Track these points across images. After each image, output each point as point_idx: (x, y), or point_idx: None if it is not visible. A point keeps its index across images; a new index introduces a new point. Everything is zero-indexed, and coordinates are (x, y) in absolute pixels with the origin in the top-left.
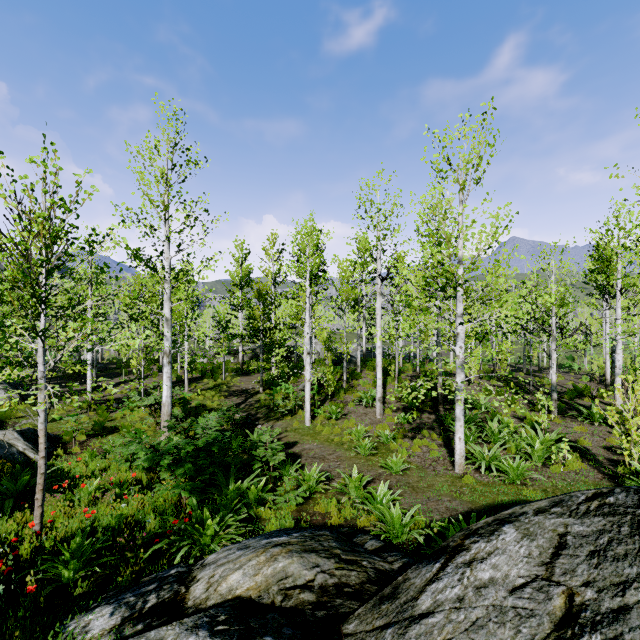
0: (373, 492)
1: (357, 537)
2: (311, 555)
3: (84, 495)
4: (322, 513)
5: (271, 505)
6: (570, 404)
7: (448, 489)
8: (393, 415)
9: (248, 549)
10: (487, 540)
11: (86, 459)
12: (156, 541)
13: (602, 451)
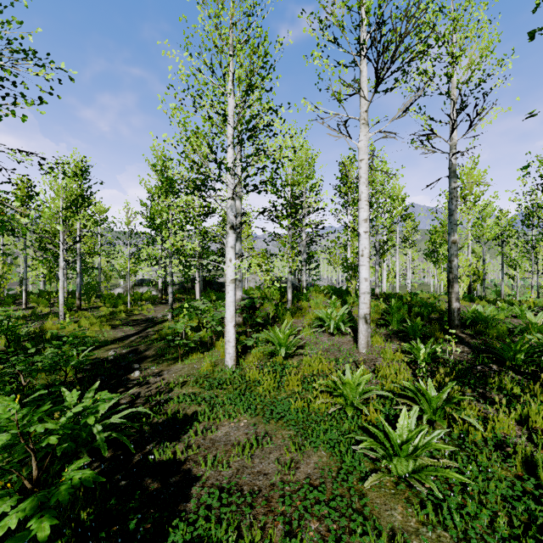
0: None
1: None
2: None
3: None
4: None
5: None
6: None
7: None
8: (388, 347)
9: None
10: None
11: None
12: None
13: None
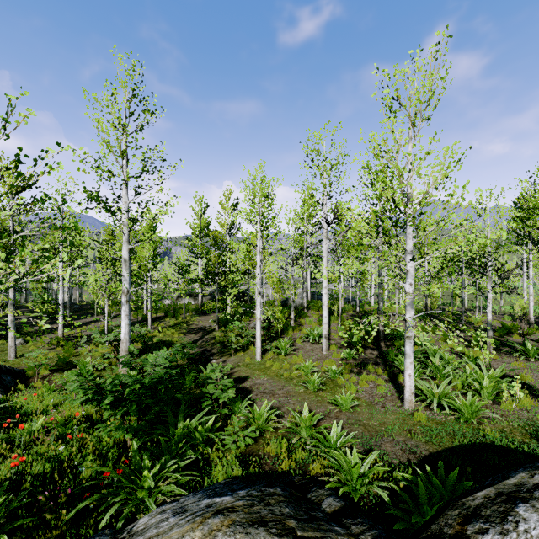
0: (326, 434)
1: (312, 492)
2: (259, 531)
3: (26, 435)
4: (272, 455)
5: (219, 446)
6: (501, 341)
7: (401, 428)
8: (338, 351)
9: (184, 515)
10: (501, 530)
11: (44, 394)
12: (85, 495)
13: None
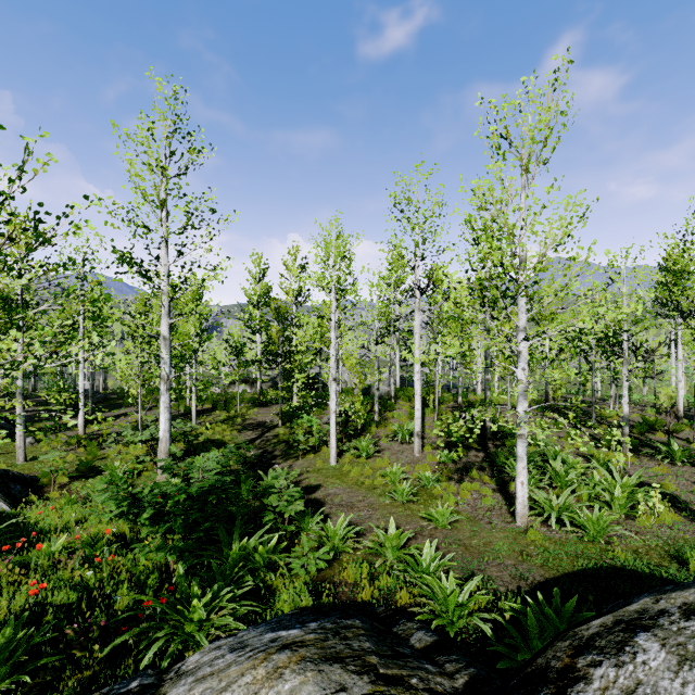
0: (417, 555)
1: (398, 625)
2: (334, 668)
3: (44, 557)
4: (350, 582)
5: (284, 571)
6: (641, 440)
7: (510, 548)
8: (434, 453)
9: (243, 651)
10: (616, 662)
11: (63, 507)
12: (122, 630)
13: (694, 498)
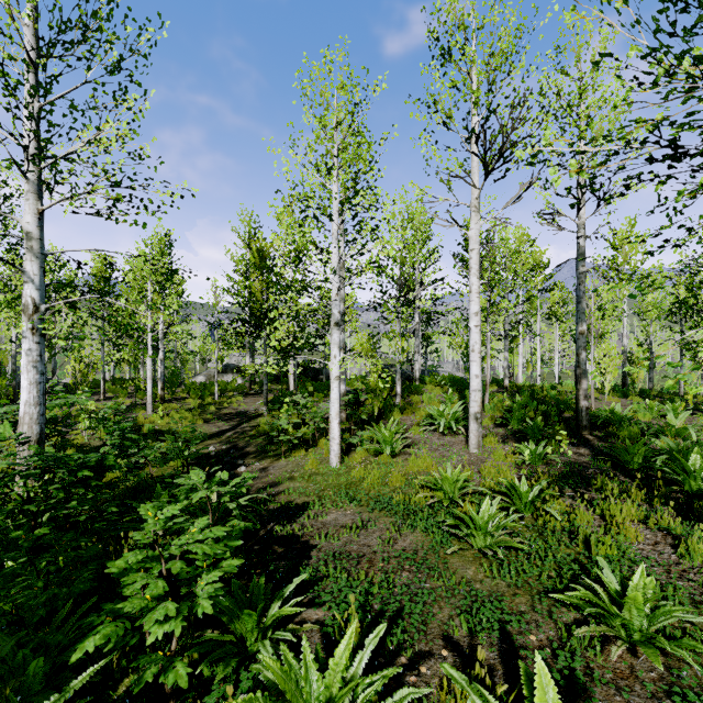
0: None
1: None
2: None
3: None
4: None
5: None
6: None
7: None
8: (502, 448)
9: None
10: None
11: None
12: None
13: None
